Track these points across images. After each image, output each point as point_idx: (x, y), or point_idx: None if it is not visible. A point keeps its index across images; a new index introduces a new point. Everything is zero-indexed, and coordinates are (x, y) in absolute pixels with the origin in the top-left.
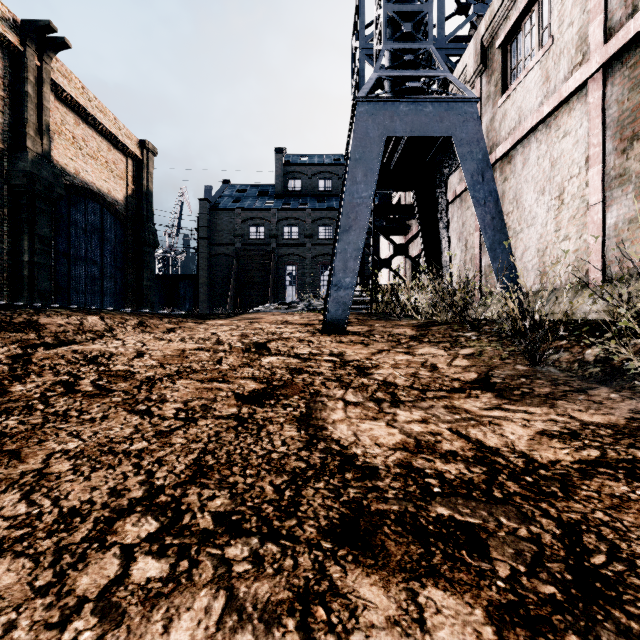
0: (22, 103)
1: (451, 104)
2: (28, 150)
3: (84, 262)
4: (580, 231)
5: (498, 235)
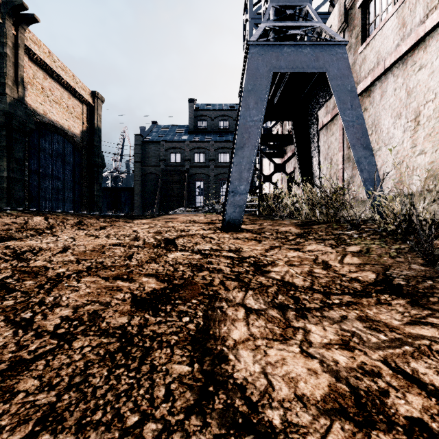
0: (2, 61)
1: (325, 46)
2: (7, 95)
3: (50, 178)
4: (436, 146)
5: (364, 151)
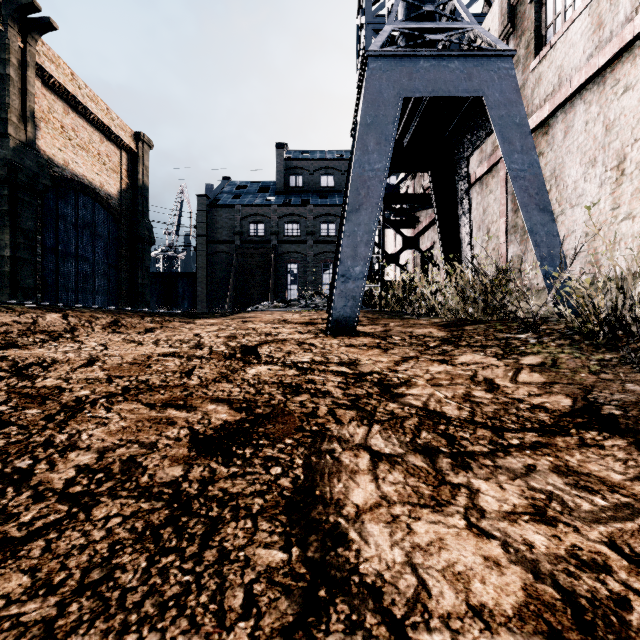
0: (3, 87)
1: (481, 59)
2: (10, 137)
3: (74, 258)
4: None
5: (541, 214)
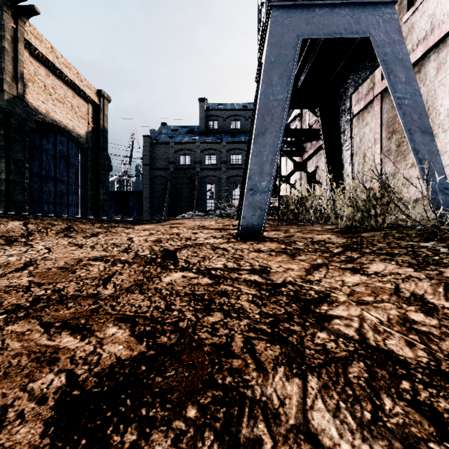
0: (0, 55)
1: (368, 6)
2: (5, 92)
3: (53, 181)
4: None
5: (423, 136)
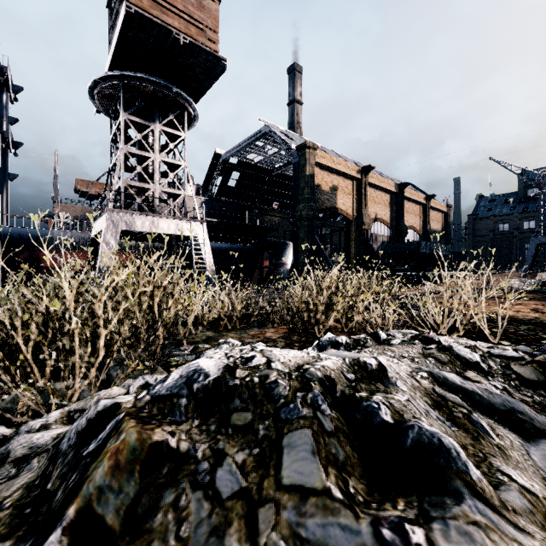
0: (426, 217)
1: None
2: (428, 230)
3: None
4: None
5: None
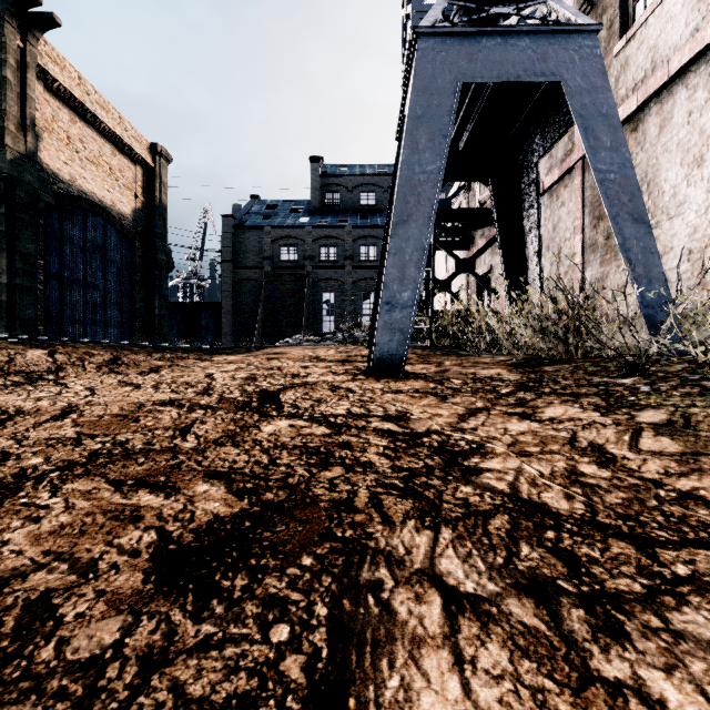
0: None
1: (558, 35)
2: (7, 148)
3: (82, 286)
4: None
5: (635, 226)
